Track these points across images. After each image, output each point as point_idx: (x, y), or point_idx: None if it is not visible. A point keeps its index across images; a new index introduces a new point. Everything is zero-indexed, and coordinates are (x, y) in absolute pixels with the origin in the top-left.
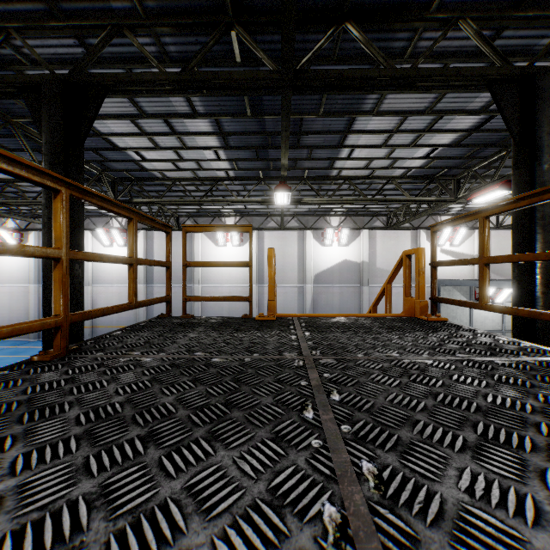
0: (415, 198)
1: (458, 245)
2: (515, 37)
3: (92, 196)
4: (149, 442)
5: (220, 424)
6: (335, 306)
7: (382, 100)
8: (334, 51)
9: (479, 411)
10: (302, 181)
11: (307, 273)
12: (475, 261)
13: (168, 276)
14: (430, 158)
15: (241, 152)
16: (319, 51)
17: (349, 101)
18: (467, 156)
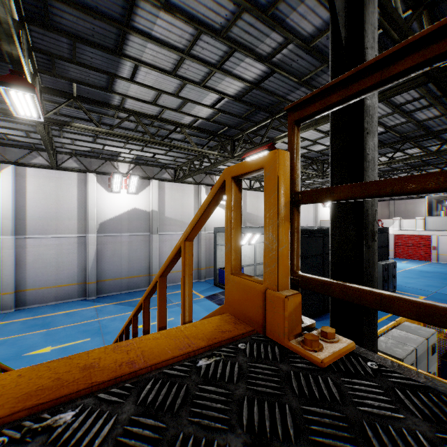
0: (201, 150)
1: None
2: None
3: None
4: None
5: None
6: (124, 255)
7: None
8: None
9: None
10: (70, 100)
11: (90, 221)
12: None
13: None
14: (216, 109)
15: None
16: None
17: None
18: (244, 117)
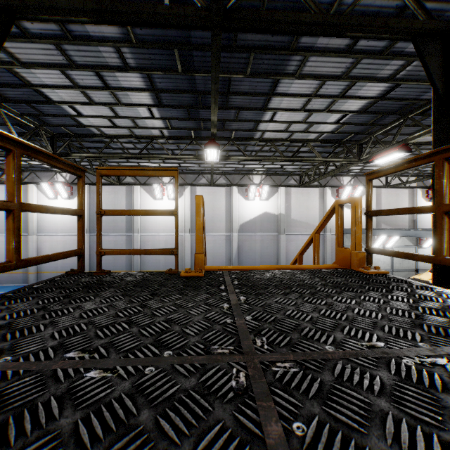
0: (326, 159)
1: None
2: (431, 0)
3: None
4: None
5: None
6: (257, 251)
7: (305, 63)
8: (263, 1)
9: None
10: (229, 142)
11: (233, 223)
12: (429, 209)
13: (79, 226)
14: (340, 123)
15: (174, 111)
16: None
17: (274, 62)
18: (370, 123)
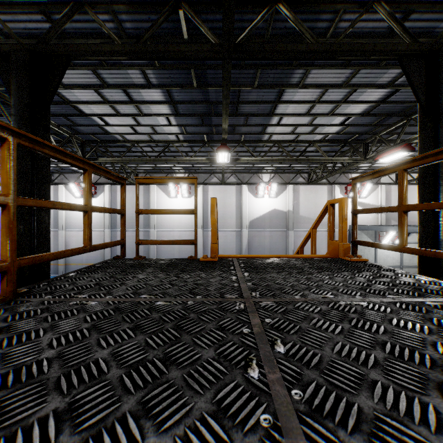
0: (332, 159)
1: (365, 197)
2: (420, 20)
3: (44, 146)
4: (65, 420)
5: (154, 390)
6: (266, 247)
7: (307, 75)
8: (268, 30)
9: (434, 366)
10: (239, 144)
11: (243, 220)
12: (394, 209)
13: (122, 222)
14: (344, 125)
15: (189, 119)
16: (255, 28)
17: (279, 75)
18: (374, 124)
